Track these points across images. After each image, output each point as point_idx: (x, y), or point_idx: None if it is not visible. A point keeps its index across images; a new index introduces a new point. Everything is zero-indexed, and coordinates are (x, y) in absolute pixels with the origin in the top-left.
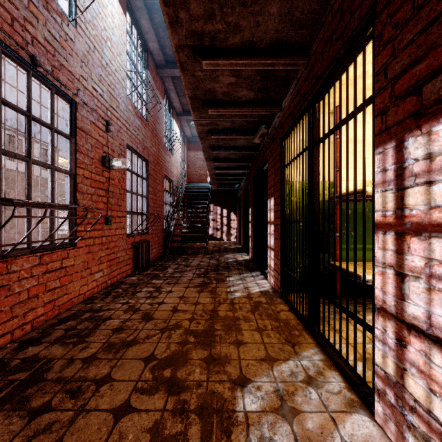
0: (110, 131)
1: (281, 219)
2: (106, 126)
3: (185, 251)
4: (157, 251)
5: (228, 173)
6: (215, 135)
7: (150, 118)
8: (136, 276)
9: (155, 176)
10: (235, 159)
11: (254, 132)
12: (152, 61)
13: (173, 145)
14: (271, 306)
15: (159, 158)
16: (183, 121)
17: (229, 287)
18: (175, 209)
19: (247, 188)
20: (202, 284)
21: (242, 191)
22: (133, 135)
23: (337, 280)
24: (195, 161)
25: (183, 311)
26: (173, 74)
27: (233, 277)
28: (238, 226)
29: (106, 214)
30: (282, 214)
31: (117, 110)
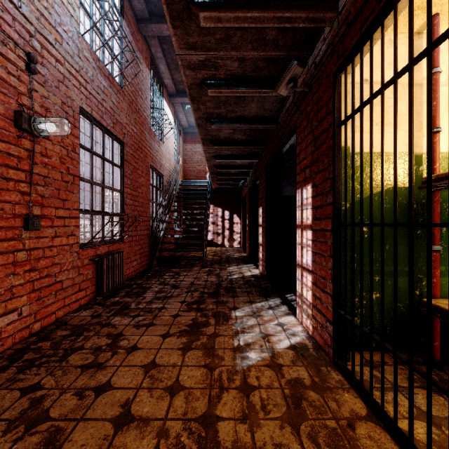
0: (37, 72)
1: (334, 220)
2: (28, 63)
3: (178, 261)
4: (138, 263)
5: (232, 164)
6: (214, 89)
7: (126, 83)
8: (93, 308)
9: (136, 165)
10: (241, 141)
11: (275, 85)
12: (130, 10)
13: (163, 131)
14: (326, 401)
15: (143, 143)
16: (177, 106)
17: (237, 335)
18: (166, 210)
19: (255, 184)
20: (191, 328)
21: (247, 189)
22: (94, 97)
23: (434, 330)
24: (193, 155)
25: (140, 421)
26: (160, 33)
27: (241, 309)
28: (242, 231)
29: (27, 212)
30: (337, 211)
31: (58, 48)
